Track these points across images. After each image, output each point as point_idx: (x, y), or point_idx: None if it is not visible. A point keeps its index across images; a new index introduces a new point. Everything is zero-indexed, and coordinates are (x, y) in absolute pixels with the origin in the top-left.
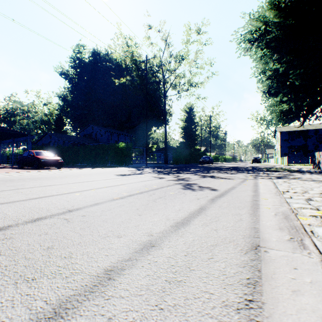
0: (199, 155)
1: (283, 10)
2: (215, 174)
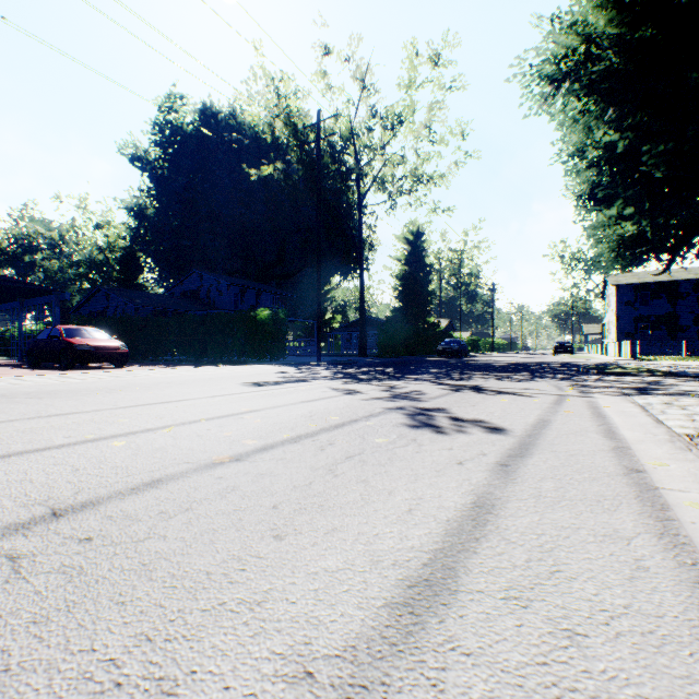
0: (437, 337)
1: (627, 8)
2: (481, 381)
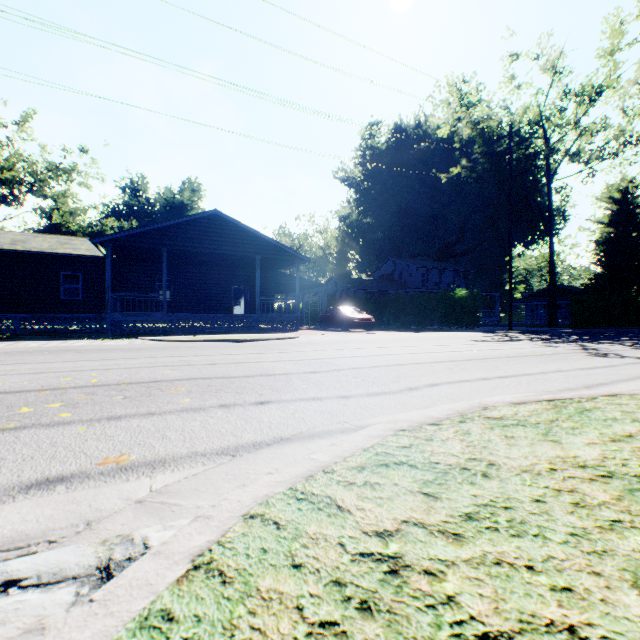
0: None
1: None
2: None
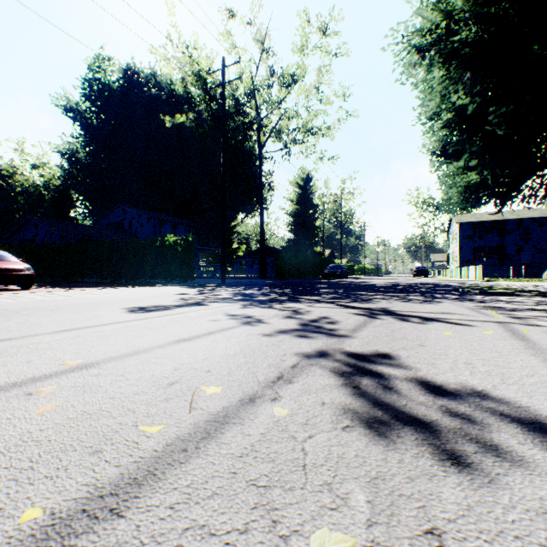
0: (323, 263)
1: None
2: (386, 303)
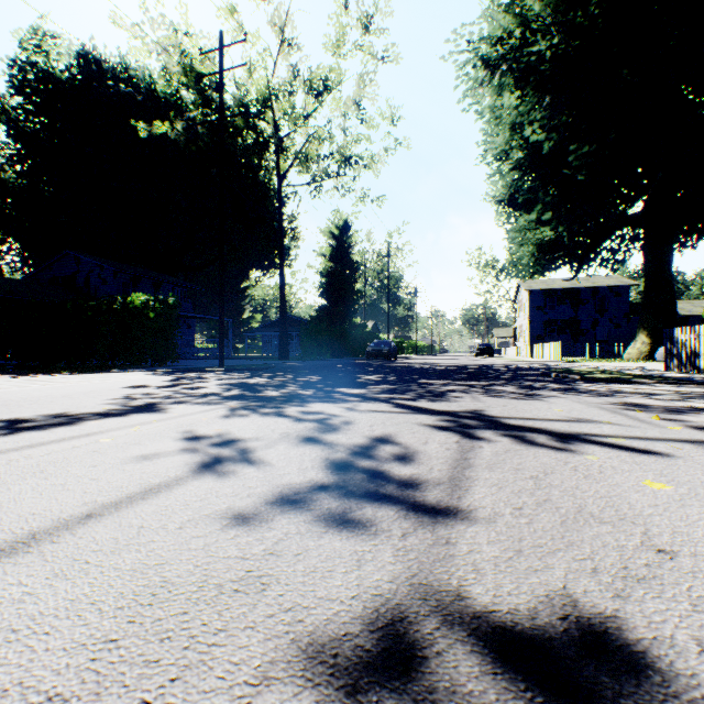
0: (365, 339)
1: None
2: (472, 401)
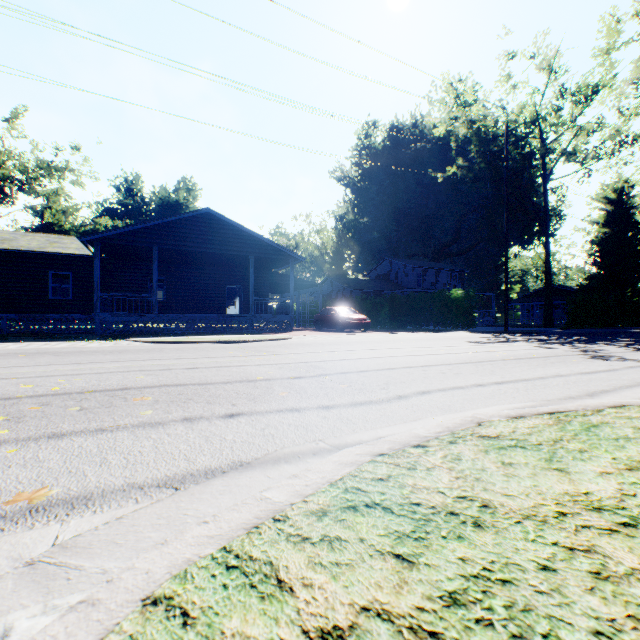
0: None
1: None
2: None
